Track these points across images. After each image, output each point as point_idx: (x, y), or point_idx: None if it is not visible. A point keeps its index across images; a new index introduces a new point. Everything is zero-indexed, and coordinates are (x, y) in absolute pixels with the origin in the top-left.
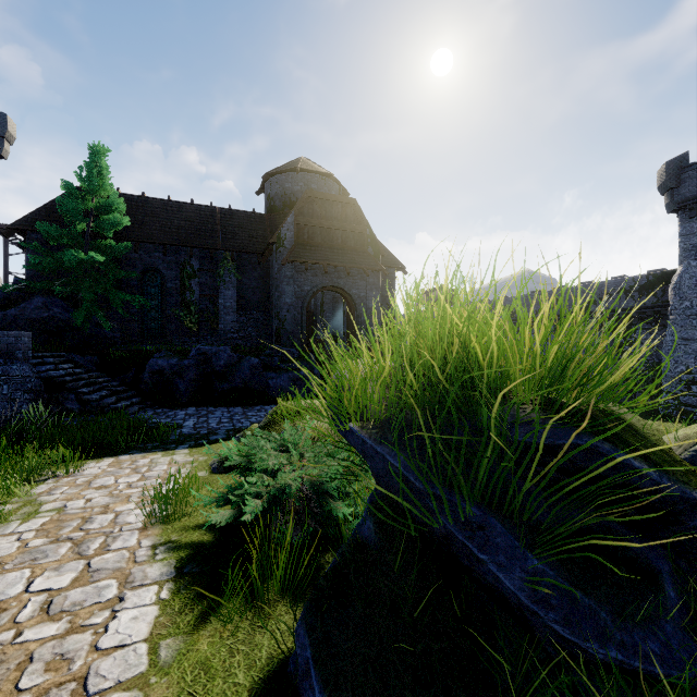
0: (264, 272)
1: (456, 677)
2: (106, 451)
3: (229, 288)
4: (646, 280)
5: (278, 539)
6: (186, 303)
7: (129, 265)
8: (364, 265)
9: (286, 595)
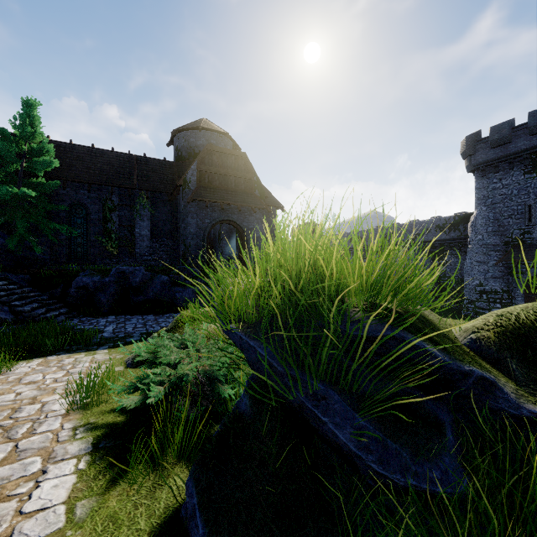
0: (173, 208)
1: (305, 508)
2: (36, 353)
3: (144, 220)
4: (453, 220)
5: (177, 416)
6: (108, 231)
7: (57, 199)
8: (252, 204)
9: (182, 459)
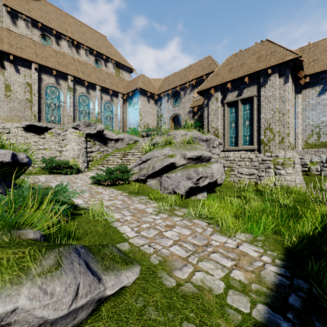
0: None
1: None
2: None
3: None
4: None
5: None
6: None
7: None
8: None
9: None
